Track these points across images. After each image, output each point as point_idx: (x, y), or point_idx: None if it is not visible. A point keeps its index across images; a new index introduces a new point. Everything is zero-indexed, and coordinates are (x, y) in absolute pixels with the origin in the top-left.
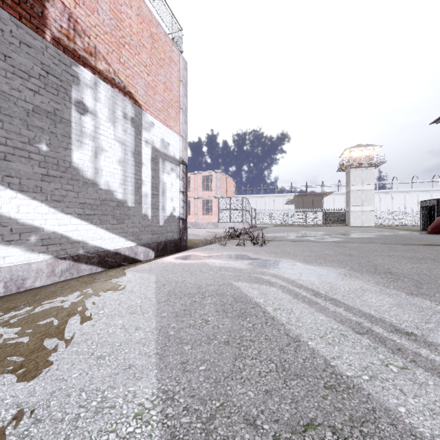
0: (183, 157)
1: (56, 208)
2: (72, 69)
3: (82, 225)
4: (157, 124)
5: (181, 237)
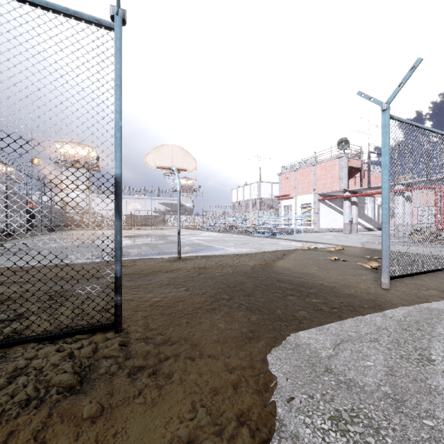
0: None
1: (363, 220)
2: (364, 198)
3: (365, 223)
4: (378, 198)
5: None
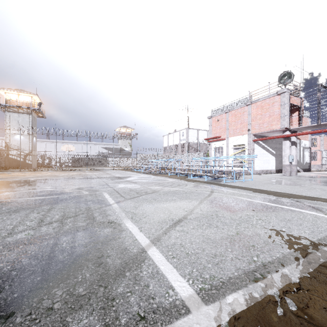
0: (309, 146)
1: None
2: None
3: None
4: (303, 141)
5: (309, 168)
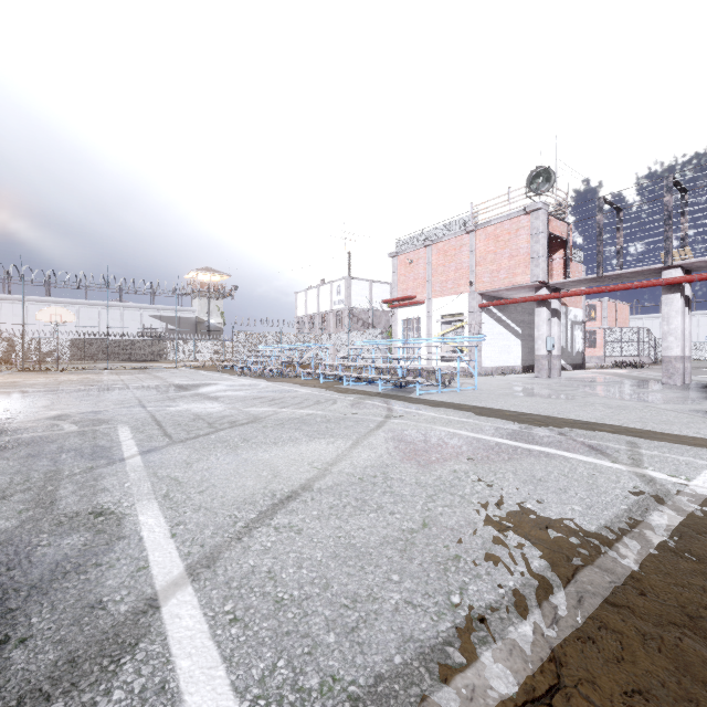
0: (583, 320)
1: None
2: None
3: None
4: (572, 309)
5: (582, 363)
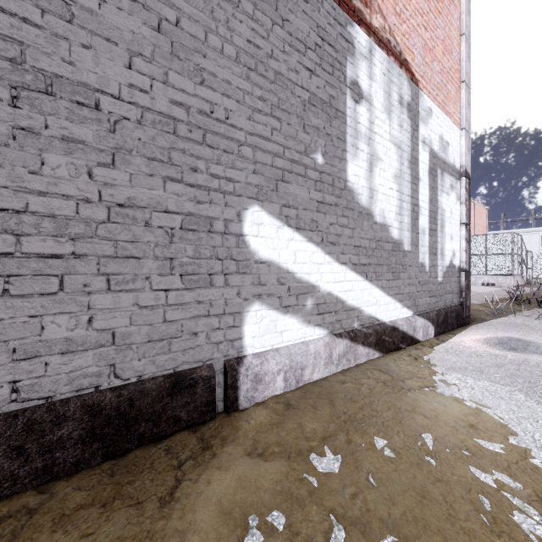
0: (465, 165)
1: (330, 255)
2: (346, 30)
3: (357, 282)
4: (434, 111)
5: (463, 302)
